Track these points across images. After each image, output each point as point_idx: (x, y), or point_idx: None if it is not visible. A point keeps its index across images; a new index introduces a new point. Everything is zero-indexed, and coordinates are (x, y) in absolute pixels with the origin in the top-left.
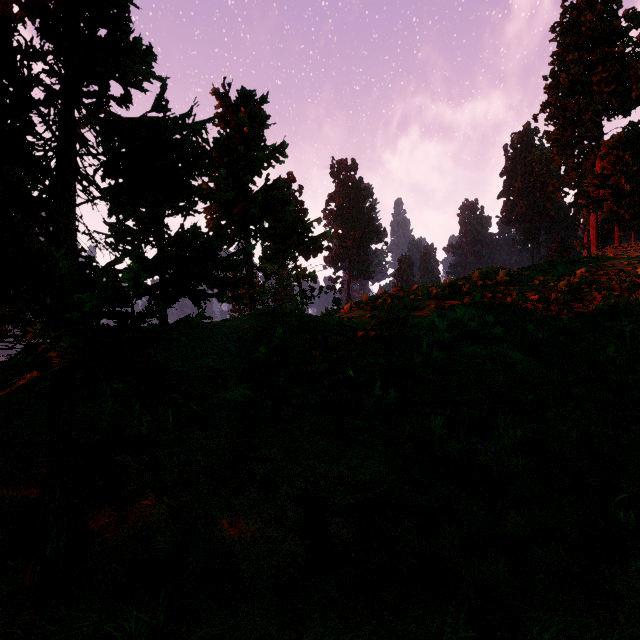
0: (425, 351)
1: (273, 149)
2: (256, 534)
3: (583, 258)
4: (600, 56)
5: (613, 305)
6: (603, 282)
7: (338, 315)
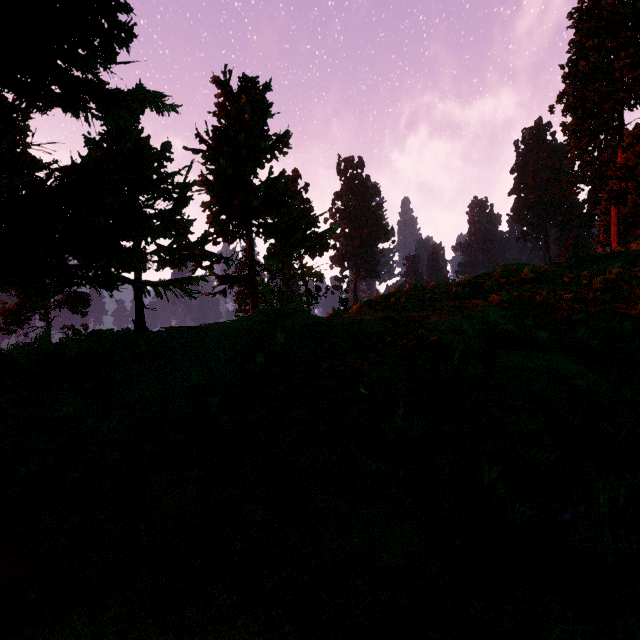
0: (456, 361)
1: (276, 139)
2: None
3: (612, 254)
4: (623, 41)
5: None
6: None
7: (346, 316)
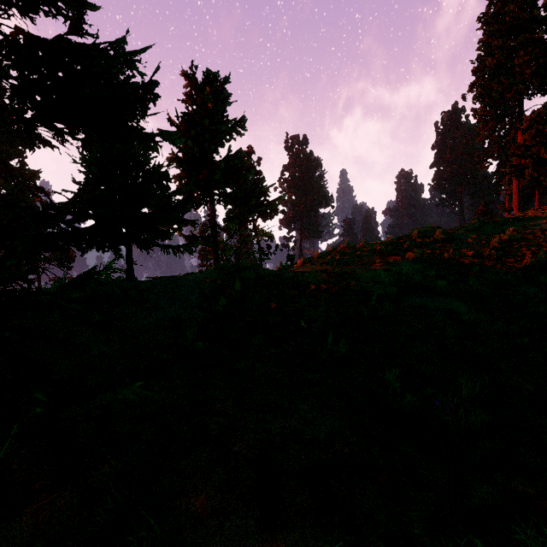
0: (374, 303)
1: (234, 123)
2: (204, 504)
3: (509, 218)
4: (522, 42)
5: (543, 260)
6: (530, 239)
7: (292, 269)
